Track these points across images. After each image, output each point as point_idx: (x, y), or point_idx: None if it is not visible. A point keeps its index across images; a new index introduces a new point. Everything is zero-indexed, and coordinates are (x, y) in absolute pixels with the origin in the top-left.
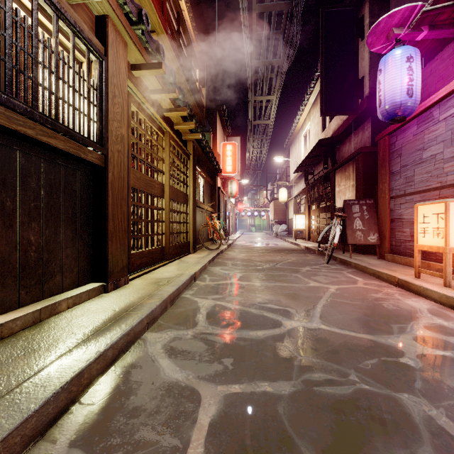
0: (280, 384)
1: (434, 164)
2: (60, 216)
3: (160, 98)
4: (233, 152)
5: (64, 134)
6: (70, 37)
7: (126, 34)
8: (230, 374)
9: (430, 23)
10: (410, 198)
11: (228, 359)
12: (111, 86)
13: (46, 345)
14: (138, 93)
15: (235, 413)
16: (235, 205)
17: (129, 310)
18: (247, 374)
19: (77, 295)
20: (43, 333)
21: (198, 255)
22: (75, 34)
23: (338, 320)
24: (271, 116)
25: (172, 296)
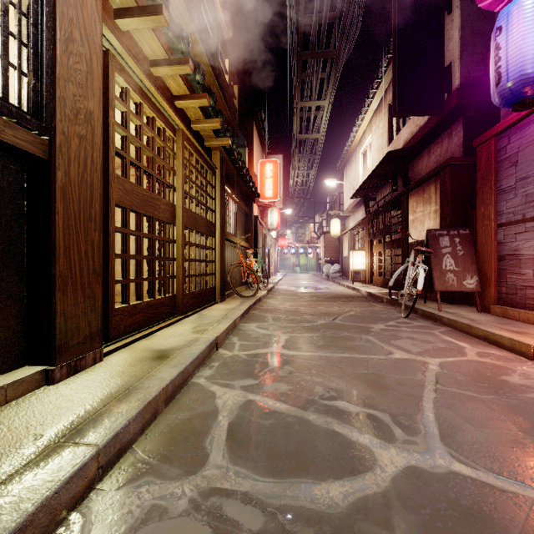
0: None
1: None
2: None
3: (168, 77)
4: (273, 172)
5: None
6: None
7: None
8: None
9: None
10: (533, 224)
11: None
12: (61, 18)
13: None
14: (126, 55)
15: None
16: (277, 240)
17: (65, 437)
18: None
19: None
20: None
21: (226, 305)
22: None
23: (478, 445)
24: (321, 128)
25: (171, 387)
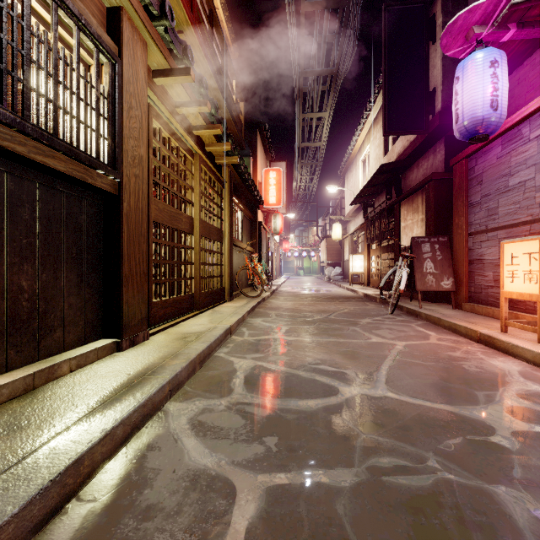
0: (339, 472)
1: (523, 192)
2: (61, 256)
3: (189, 113)
4: (277, 180)
5: (66, 153)
6: (73, 32)
7: (145, 31)
8: (274, 458)
9: (520, 20)
10: (493, 234)
11: (272, 438)
12: (126, 95)
13: (38, 420)
14: (161, 105)
15: (281, 513)
16: (280, 244)
17: (147, 374)
18: (295, 459)
19: (83, 355)
20: (36, 405)
21: (235, 303)
22: (80, 28)
23: (408, 385)
24: (323, 137)
25: (202, 355)
